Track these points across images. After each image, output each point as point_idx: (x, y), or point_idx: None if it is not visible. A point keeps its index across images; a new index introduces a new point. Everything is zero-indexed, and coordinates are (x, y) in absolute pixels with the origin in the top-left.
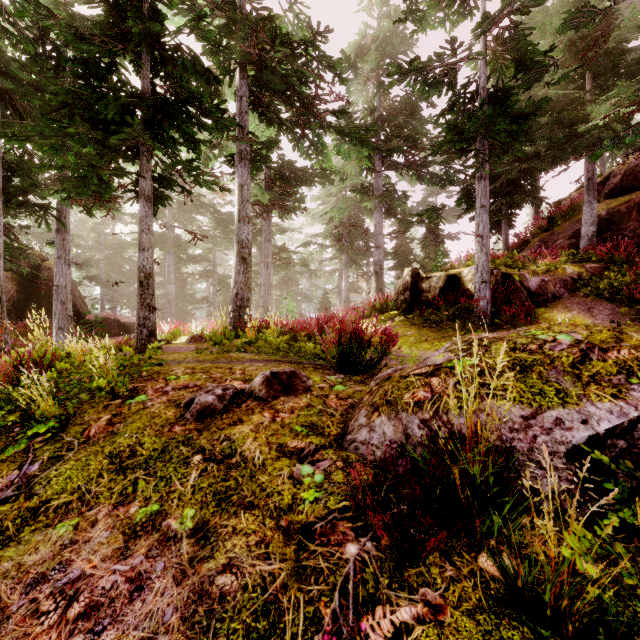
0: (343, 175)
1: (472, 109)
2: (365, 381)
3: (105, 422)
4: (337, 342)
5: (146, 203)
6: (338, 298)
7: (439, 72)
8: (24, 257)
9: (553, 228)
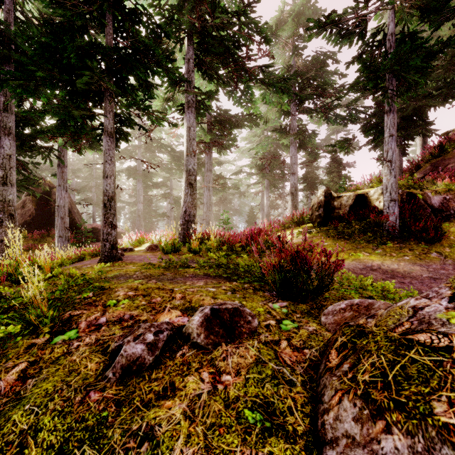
0: (266, 119)
1: (379, 55)
2: (312, 312)
3: (16, 376)
4: (277, 265)
5: (109, 138)
6: (261, 212)
7: (352, 24)
8: (37, 185)
9: (443, 154)
